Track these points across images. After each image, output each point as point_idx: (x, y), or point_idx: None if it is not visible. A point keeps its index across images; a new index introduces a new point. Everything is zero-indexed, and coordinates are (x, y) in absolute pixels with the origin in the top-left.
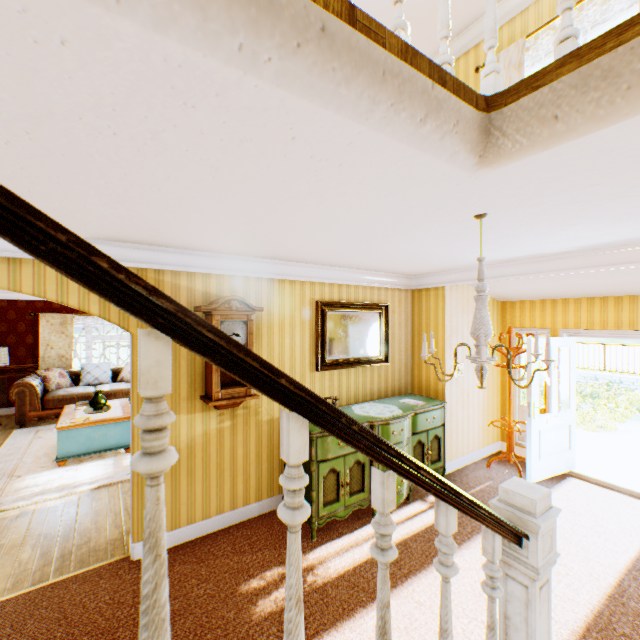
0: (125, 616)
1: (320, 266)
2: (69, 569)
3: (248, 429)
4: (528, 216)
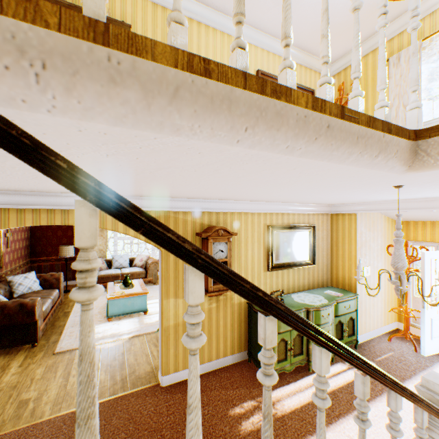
0: (165, 421)
1: (270, 202)
2: (127, 388)
3: (226, 308)
4: (434, 185)
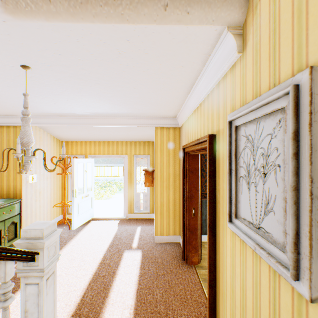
0: None
1: None
2: None
3: None
4: (59, 80)
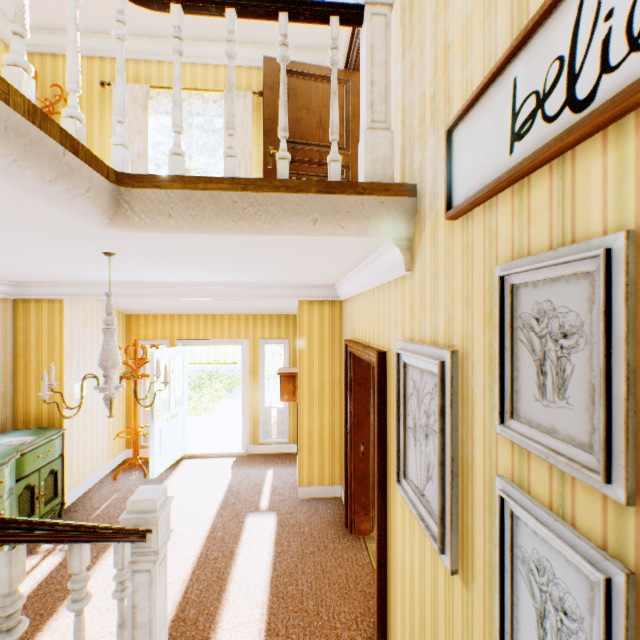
0: None
1: None
2: None
3: None
4: (153, 261)
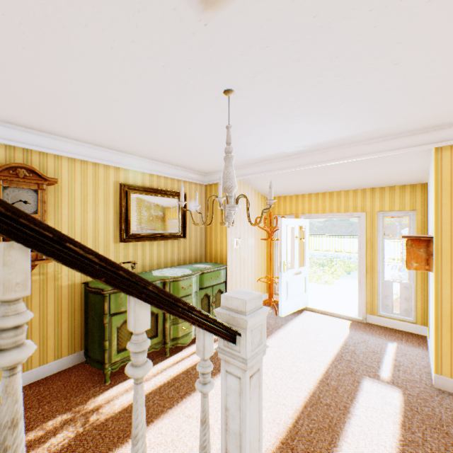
0: None
1: (123, 154)
2: None
3: (46, 294)
4: (264, 99)
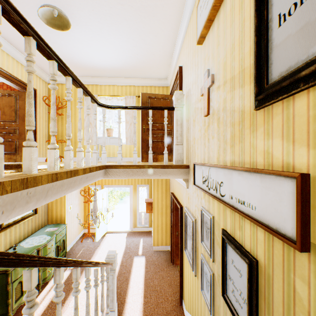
0: None
1: None
2: None
3: None
4: None
